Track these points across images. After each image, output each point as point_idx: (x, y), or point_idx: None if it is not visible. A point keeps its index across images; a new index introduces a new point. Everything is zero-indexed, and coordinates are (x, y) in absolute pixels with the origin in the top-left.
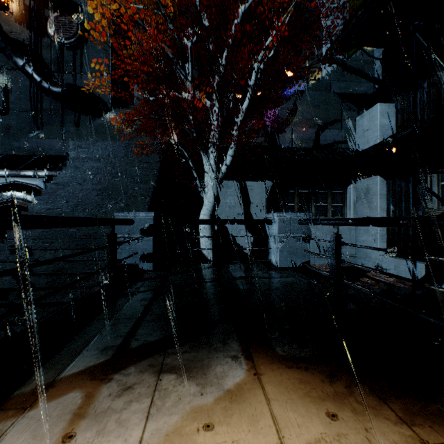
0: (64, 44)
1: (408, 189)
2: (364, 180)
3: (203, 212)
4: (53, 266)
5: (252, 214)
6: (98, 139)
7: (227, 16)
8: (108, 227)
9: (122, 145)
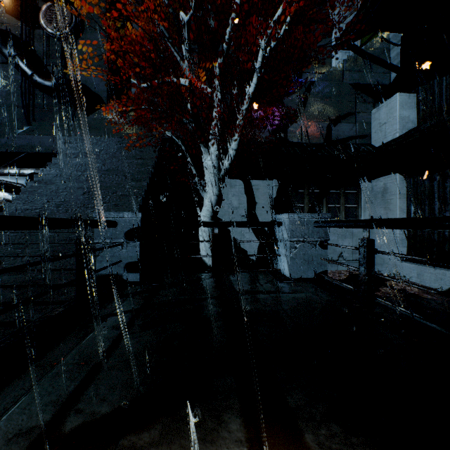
0: (57, 35)
1: (433, 188)
2: (381, 178)
3: (203, 213)
4: (23, 276)
5: (257, 216)
6: (91, 136)
7: (231, 5)
8: (93, 230)
9: (115, 140)
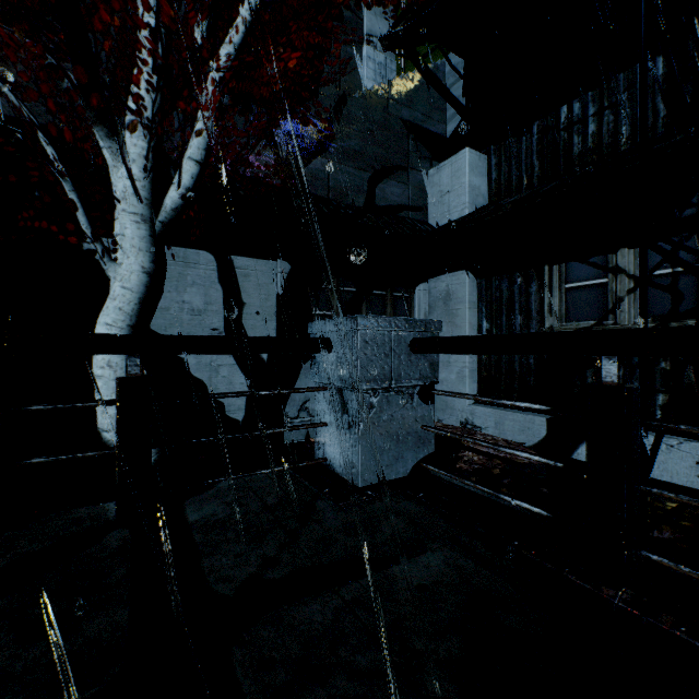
0: None
1: (513, 295)
2: (443, 276)
3: (106, 318)
4: None
5: (246, 331)
6: None
7: None
8: None
9: None
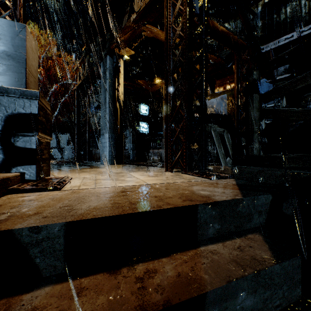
0: None
1: None
2: None
3: None
4: None
5: (61, 147)
6: None
7: (49, 51)
8: None
9: None
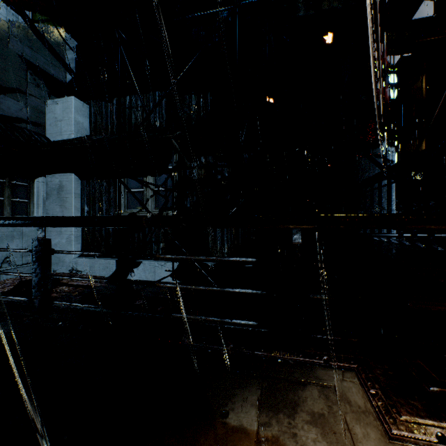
0: None
1: (102, 192)
2: (57, 175)
3: None
4: None
5: None
6: None
7: None
8: None
9: None
